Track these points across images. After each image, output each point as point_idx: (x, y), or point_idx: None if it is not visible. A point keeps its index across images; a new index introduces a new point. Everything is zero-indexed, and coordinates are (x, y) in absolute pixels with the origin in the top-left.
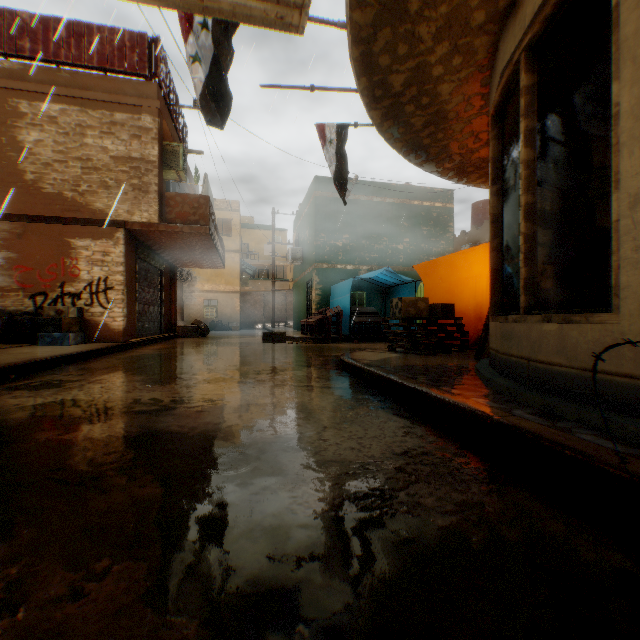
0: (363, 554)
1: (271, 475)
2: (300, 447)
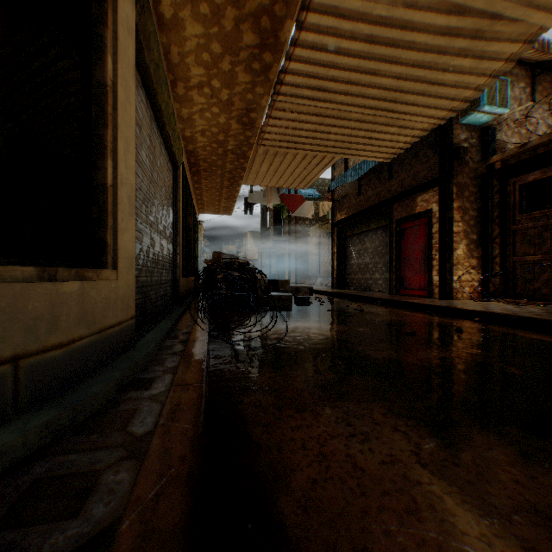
0: (332, 365)
1: (406, 391)
2: (414, 417)
